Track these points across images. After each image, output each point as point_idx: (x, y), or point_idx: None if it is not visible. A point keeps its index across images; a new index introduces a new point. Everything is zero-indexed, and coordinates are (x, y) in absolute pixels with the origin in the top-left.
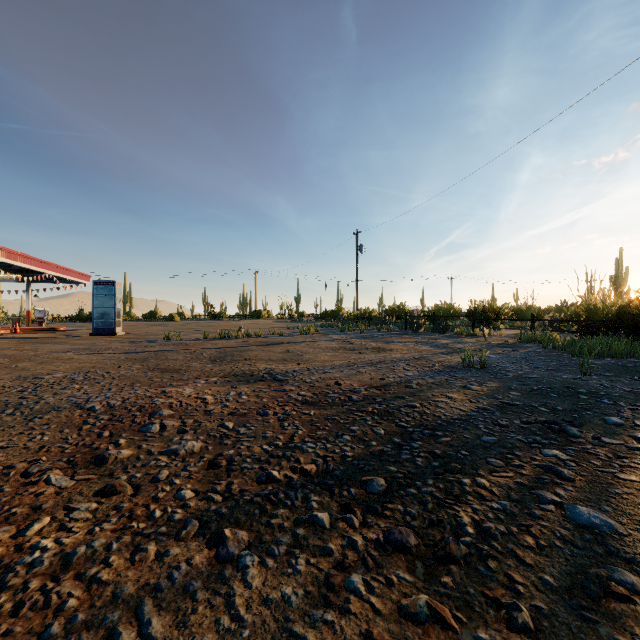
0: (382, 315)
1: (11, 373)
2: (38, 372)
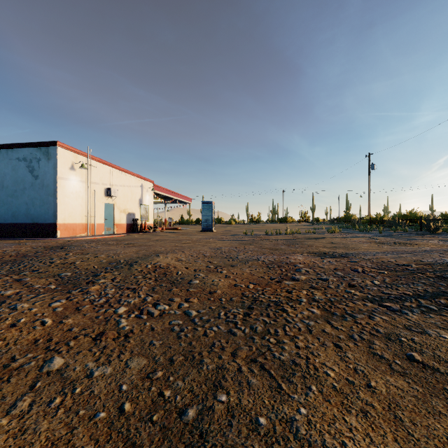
0: (395, 219)
1: (204, 246)
2: (214, 246)
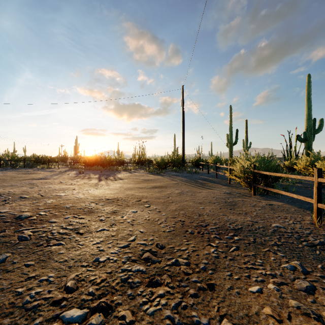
0: None
1: None
2: None
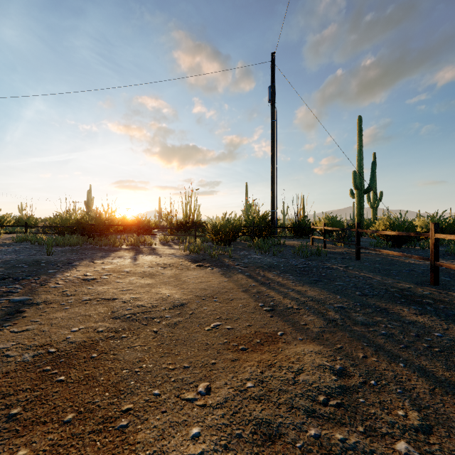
0: None
1: None
2: None
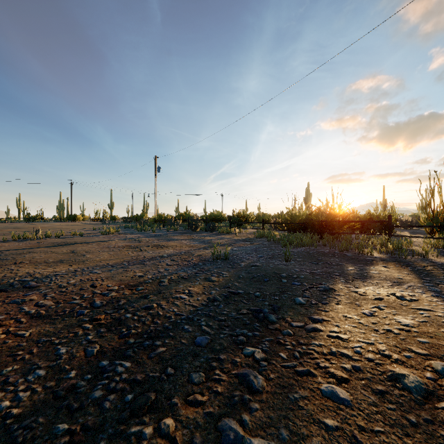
0: (172, 219)
1: None
2: None
